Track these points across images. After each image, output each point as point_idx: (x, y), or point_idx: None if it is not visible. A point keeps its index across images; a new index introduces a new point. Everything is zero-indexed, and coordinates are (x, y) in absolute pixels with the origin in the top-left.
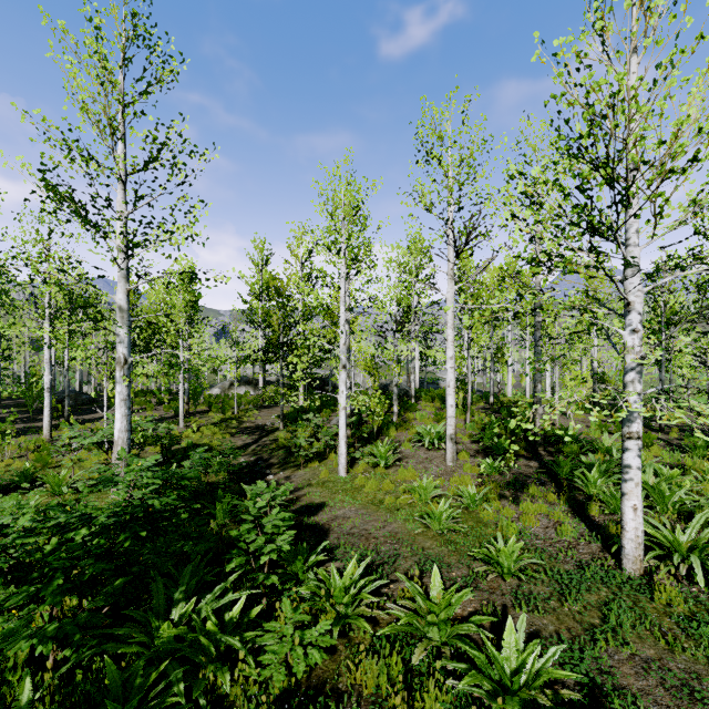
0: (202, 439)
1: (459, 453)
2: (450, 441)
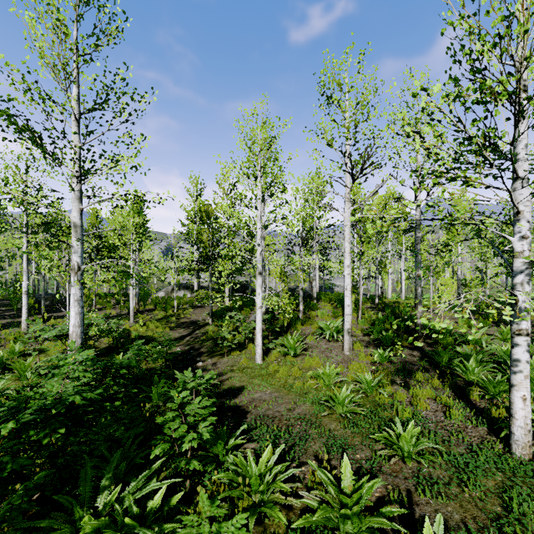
0: (147, 332)
1: (354, 344)
2: (347, 334)
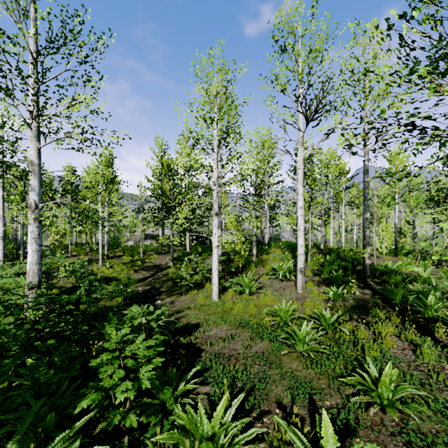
0: (112, 273)
1: (306, 283)
2: (300, 273)
